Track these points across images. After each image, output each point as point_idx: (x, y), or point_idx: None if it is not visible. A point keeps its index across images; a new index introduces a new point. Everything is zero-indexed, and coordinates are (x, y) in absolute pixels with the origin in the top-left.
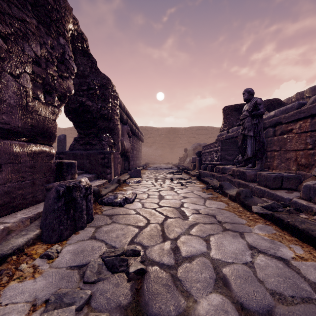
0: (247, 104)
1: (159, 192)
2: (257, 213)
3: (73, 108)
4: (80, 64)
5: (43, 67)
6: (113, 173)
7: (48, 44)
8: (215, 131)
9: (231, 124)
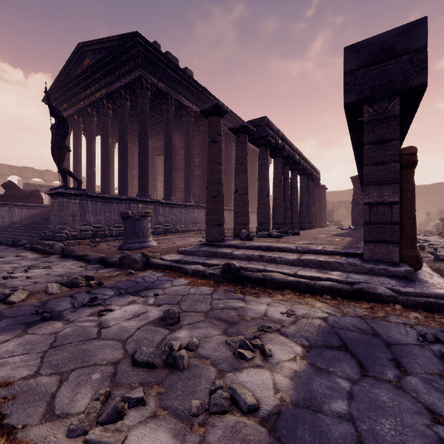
0: None
1: None
2: None
3: None
4: None
5: None
6: None
7: None
8: None
9: None
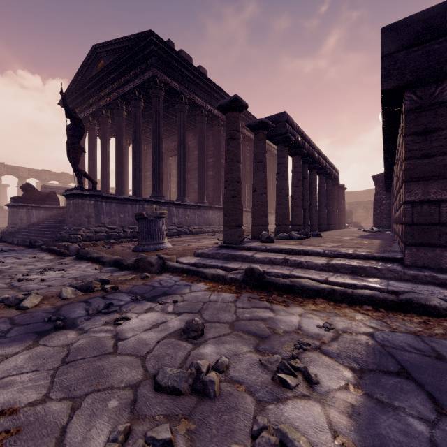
0: None
1: None
2: None
3: None
4: None
5: None
6: None
7: None
8: None
9: None
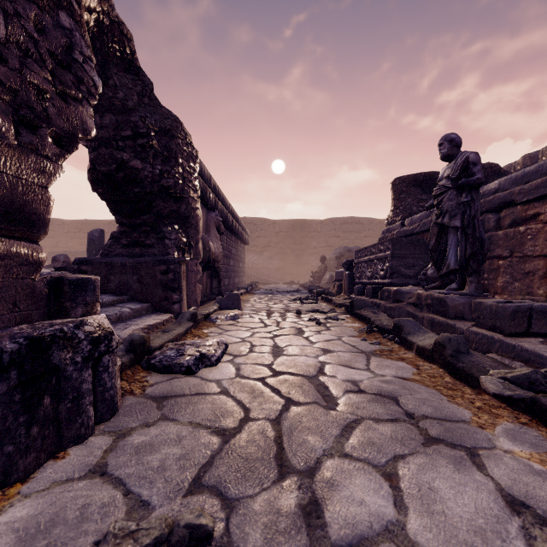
0: (447, 166)
1: (273, 339)
2: (498, 396)
3: (105, 174)
4: (119, 86)
5: (13, 67)
6: (186, 301)
7: (27, 19)
8: (375, 226)
9: (409, 210)
